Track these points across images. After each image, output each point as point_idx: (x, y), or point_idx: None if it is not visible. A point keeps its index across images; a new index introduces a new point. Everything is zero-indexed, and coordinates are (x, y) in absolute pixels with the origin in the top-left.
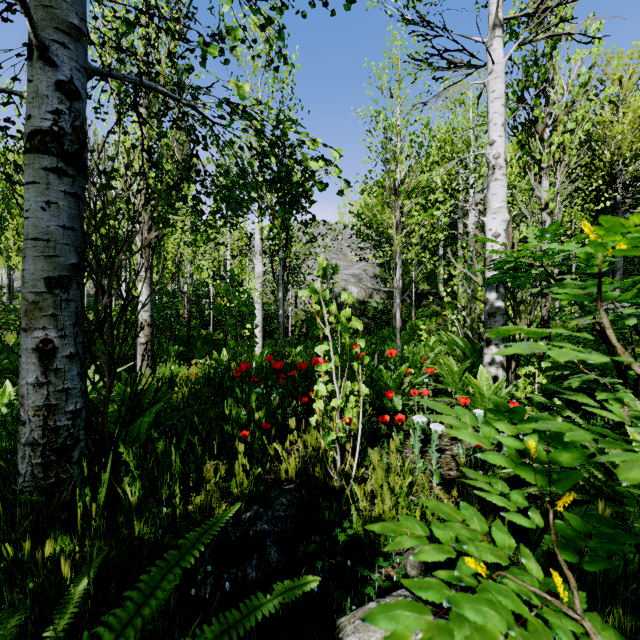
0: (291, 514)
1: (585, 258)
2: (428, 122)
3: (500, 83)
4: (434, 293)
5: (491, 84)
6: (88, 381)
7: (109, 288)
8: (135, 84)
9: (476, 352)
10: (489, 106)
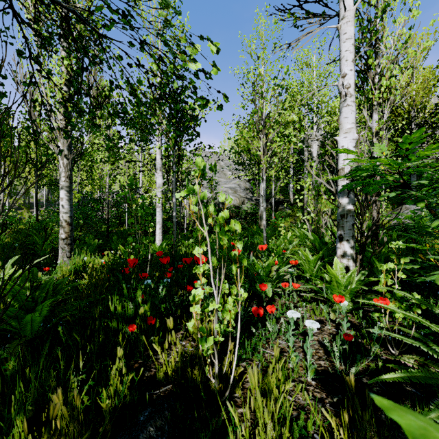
0: None
1: None
2: (287, 69)
3: (351, 26)
4: (287, 201)
5: (343, 27)
6: (6, 272)
7: None
8: None
9: (323, 244)
10: (341, 46)
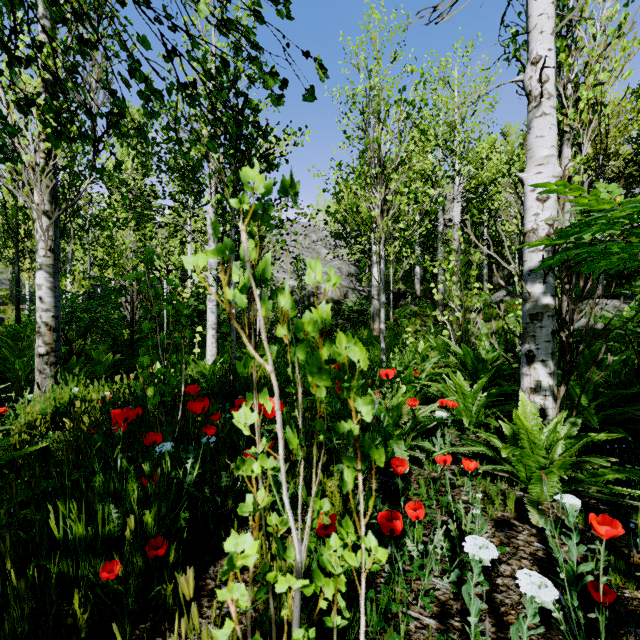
0: None
1: None
2: (422, 75)
3: None
4: (411, 292)
5: None
6: None
7: None
8: None
9: (478, 362)
10: (531, 6)
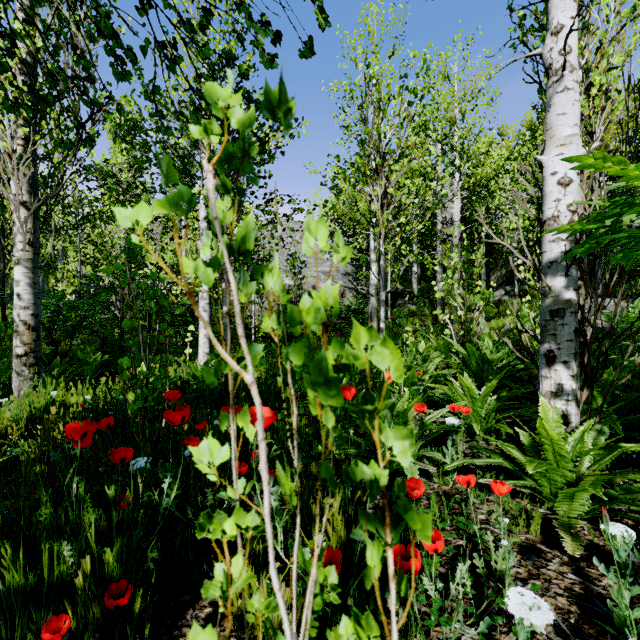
0: None
1: None
2: (424, 61)
3: None
4: (408, 292)
5: None
6: None
7: None
8: None
9: (483, 362)
10: None
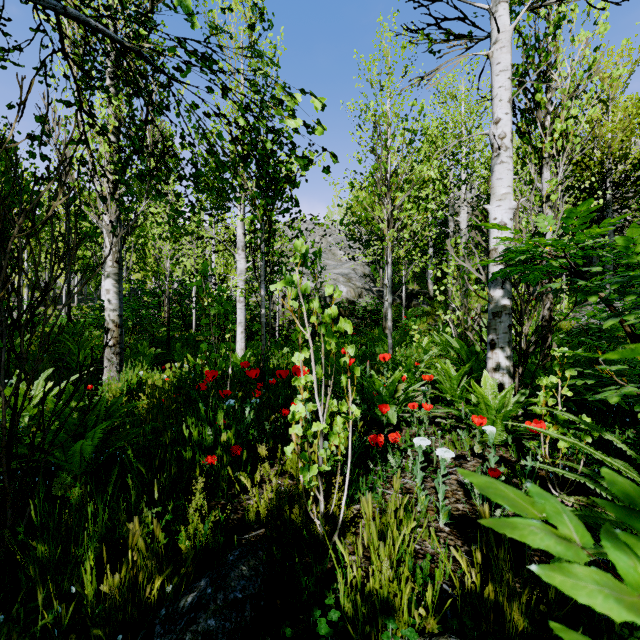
0: (253, 593)
1: (624, 244)
2: (422, 108)
3: (506, 54)
4: (424, 293)
5: (496, 55)
6: (37, 390)
7: (2, 276)
8: (55, 11)
9: (472, 354)
10: (494, 80)
